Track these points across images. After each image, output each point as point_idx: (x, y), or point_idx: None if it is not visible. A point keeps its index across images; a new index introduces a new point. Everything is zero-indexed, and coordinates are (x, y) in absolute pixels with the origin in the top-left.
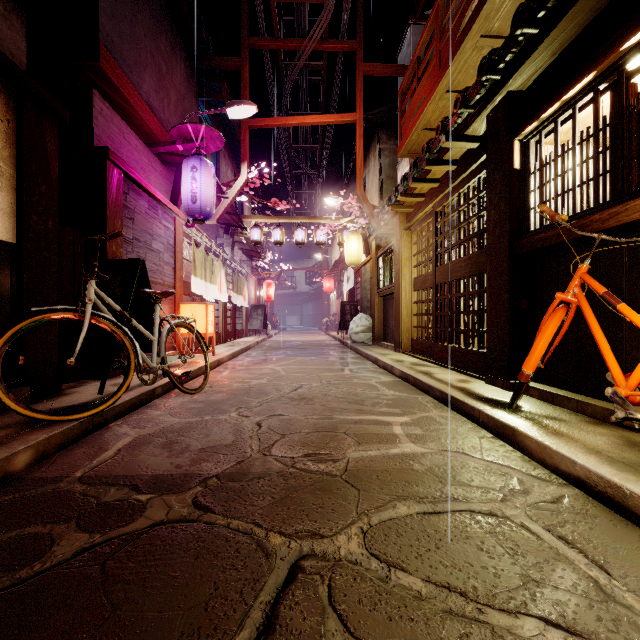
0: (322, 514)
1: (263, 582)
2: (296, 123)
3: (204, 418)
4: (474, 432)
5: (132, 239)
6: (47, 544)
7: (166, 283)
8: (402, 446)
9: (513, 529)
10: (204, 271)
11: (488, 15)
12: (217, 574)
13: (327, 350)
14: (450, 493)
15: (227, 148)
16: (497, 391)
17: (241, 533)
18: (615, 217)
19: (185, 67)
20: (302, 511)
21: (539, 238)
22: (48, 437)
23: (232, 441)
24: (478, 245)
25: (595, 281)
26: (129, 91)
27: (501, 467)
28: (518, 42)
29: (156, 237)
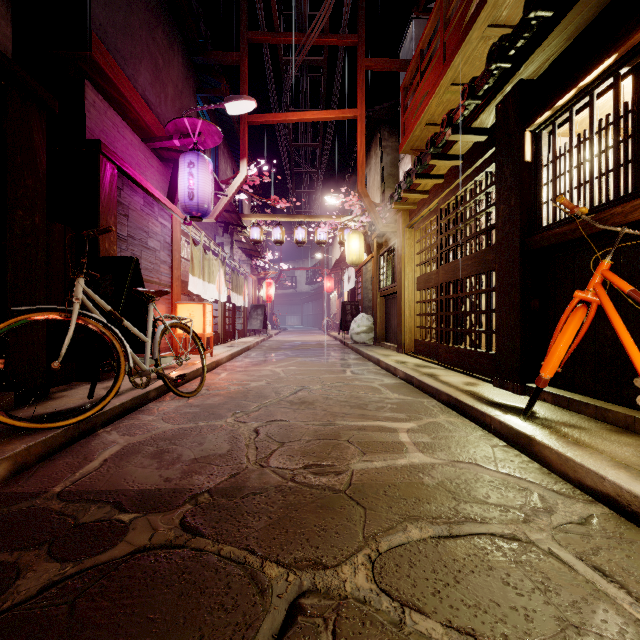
0: (324, 538)
1: (256, 627)
2: (296, 119)
3: (199, 424)
4: (486, 440)
5: (126, 236)
6: (11, 576)
7: (163, 282)
8: (410, 456)
9: (541, 557)
10: (202, 270)
11: (496, 3)
12: (203, 616)
13: (328, 351)
14: (466, 512)
15: (226, 146)
16: (507, 395)
17: (233, 562)
18: (639, 209)
19: (183, 61)
20: (302, 534)
21: (553, 234)
22: (27, 447)
23: (227, 450)
24: (486, 242)
25: (619, 278)
26: (123, 83)
27: (519, 481)
28: (531, 26)
29: (152, 235)
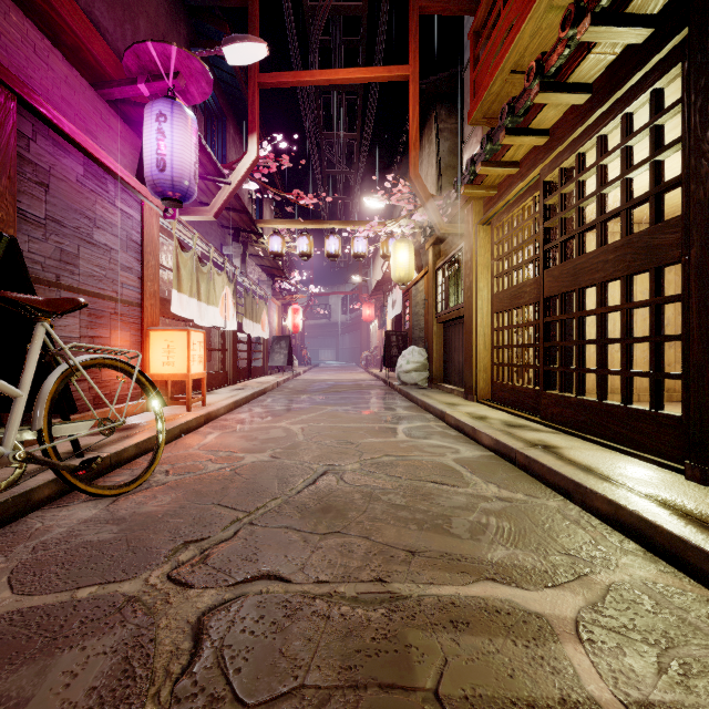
0: None
1: None
2: (325, 79)
3: (76, 594)
4: None
5: (44, 219)
6: None
7: (125, 298)
8: None
9: None
10: (196, 286)
11: None
12: None
13: (368, 395)
14: None
15: (238, 132)
16: None
17: None
18: None
19: None
20: None
21: None
22: None
23: None
24: (652, 215)
25: None
26: None
27: None
28: None
29: (103, 225)
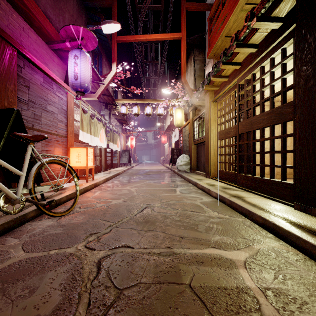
0: None
1: None
2: (145, 39)
3: (50, 252)
4: None
5: (27, 101)
6: None
7: (60, 134)
8: None
9: None
10: (89, 128)
11: None
12: None
13: (164, 175)
14: None
15: (107, 61)
16: None
17: None
18: None
19: (77, 2)
20: None
21: None
22: None
23: (53, 308)
24: (282, 100)
25: None
26: None
27: None
28: None
29: (51, 103)
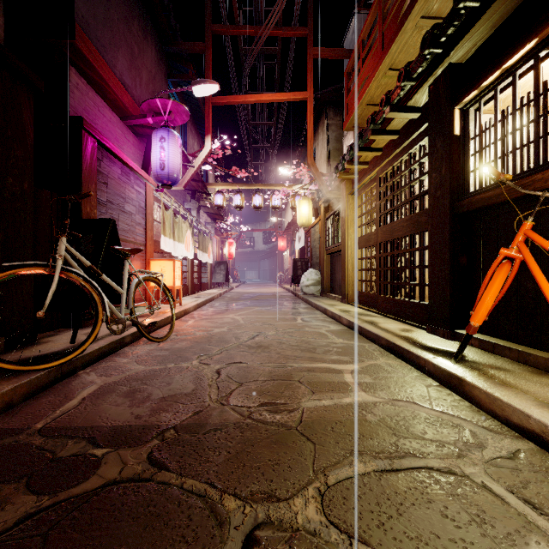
0: (278, 472)
1: None
2: (254, 100)
3: (167, 366)
4: (421, 380)
5: (106, 201)
6: None
7: (138, 241)
8: (354, 395)
9: (475, 490)
10: (172, 231)
11: None
12: (165, 548)
13: (281, 301)
14: (405, 447)
15: (194, 124)
16: (439, 340)
17: (194, 495)
18: None
19: (155, 50)
20: (258, 468)
21: (479, 198)
22: (14, 387)
23: (192, 390)
24: (419, 206)
25: (541, 237)
26: (103, 68)
27: (452, 418)
28: (460, 15)
29: (128, 200)
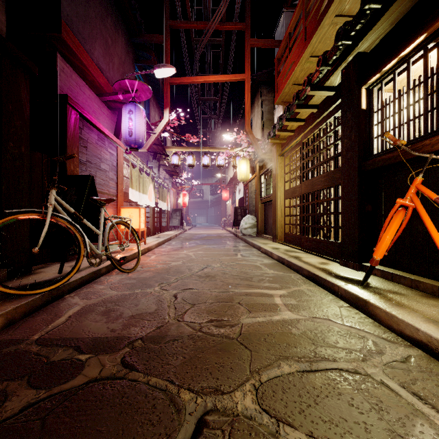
0: (222, 372)
1: (174, 437)
2: (203, 81)
3: (135, 291)
4: (335, 302)
5: (86, 161)
6: (1, 400)
7: (111, 193)
8: (282, 314)
9: (375, 386)
10: (138, 185)
11: None
12: (136, 429)
13: (225, 240)
14: (322, 353)
15: (155, 99)
16: (349, 271)
17: (158, 389)
18: None
19: (125, 41)
20: (207, 369)
21: (381, 159)
22: (15, 307)
23: (155, 309)
24: (334, 165)
25: (428, 190)
26: (83, 56)
27: (358, 331)
28: (366, 15)
29: (103, 160)
